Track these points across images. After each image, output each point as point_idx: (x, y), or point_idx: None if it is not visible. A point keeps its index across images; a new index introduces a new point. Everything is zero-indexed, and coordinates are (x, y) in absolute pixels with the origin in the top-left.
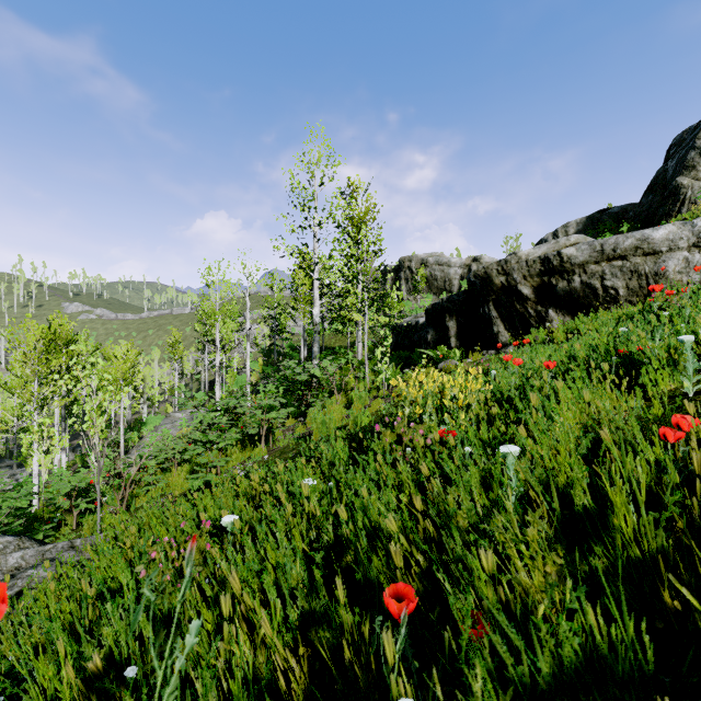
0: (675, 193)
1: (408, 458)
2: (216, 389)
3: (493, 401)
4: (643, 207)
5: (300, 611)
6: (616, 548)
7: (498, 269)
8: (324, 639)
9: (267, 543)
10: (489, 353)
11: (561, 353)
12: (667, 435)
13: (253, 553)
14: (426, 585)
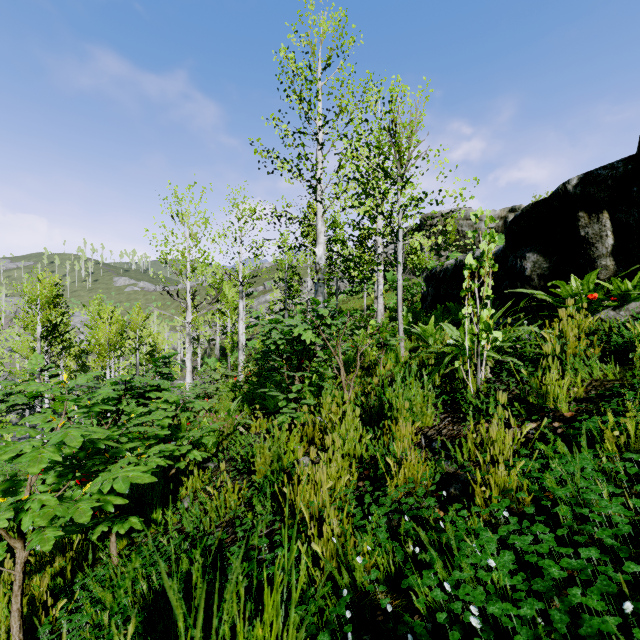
0: None
1: None
2: (186, 358)
3: None
4: None
5: None
6: None
7: None
8: None
9: None
10: None
11: None
12: None
13: None
14: None
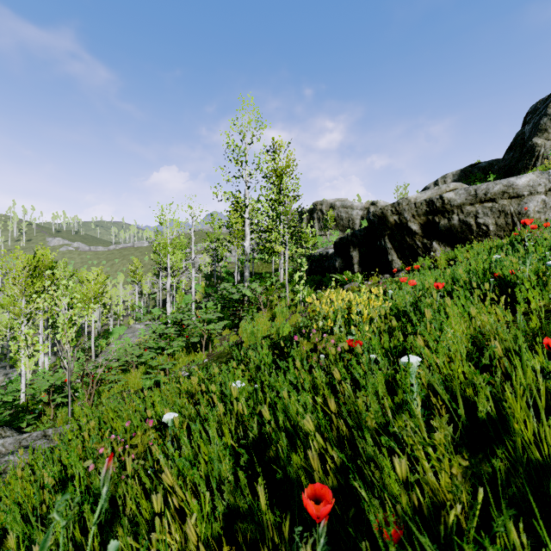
0: (531, 150)
1: (321, 363)
2: (167, 306)
3: (391, 315)
4: (505, 162)
5: (228, 503)
6: (518, 453)
7: (392, 210)
8: (248, 531)
9: (202, 438)
10: (385, 277)
11: (445, 276)
12: (550, 346)
13: (188, 448)
14: (340, 481)
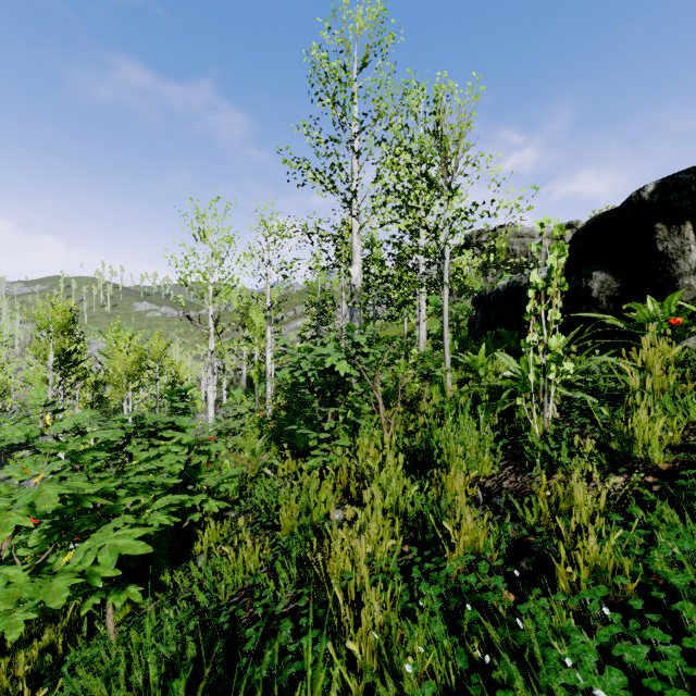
0: None
1: None
2: (208, 390)
3: None
4: None
5: None
6: None
7: None
8: None
9: None
10: None
11: None
12: None
13: None
14: None
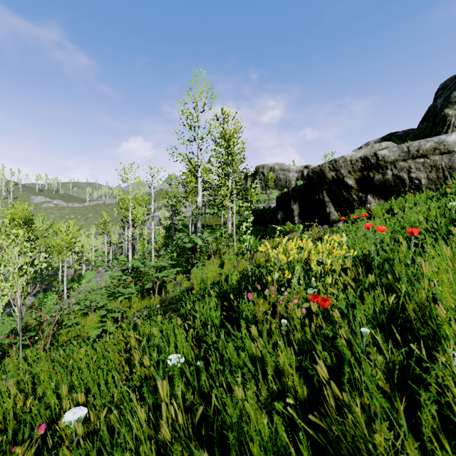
0: (443, 120)
1: (283, 330)
2: (129, 253)
3: (351, 265)
4: (420, 130)
5: None
6: None
7: (330, 167)
8: None
9: None
10: (323, 227)
11: (397, 224)
12: None
13: None
14: None
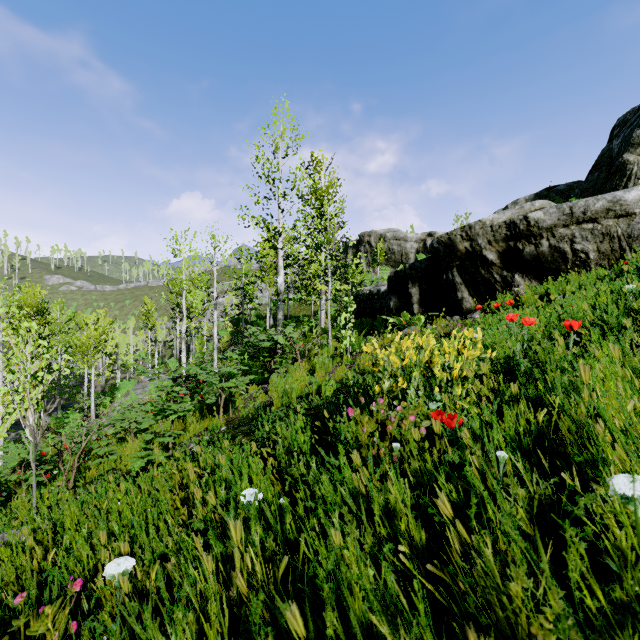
0: (621, 169)
1: (395, 457)
2: (182, 356)
3: (489, 371)
4: (589, 184)
5: None
6: None
7: (463, 235)
8: None
9: None
10: (453, 319)
11: (554, 314)
12: None
13: None
14: None
